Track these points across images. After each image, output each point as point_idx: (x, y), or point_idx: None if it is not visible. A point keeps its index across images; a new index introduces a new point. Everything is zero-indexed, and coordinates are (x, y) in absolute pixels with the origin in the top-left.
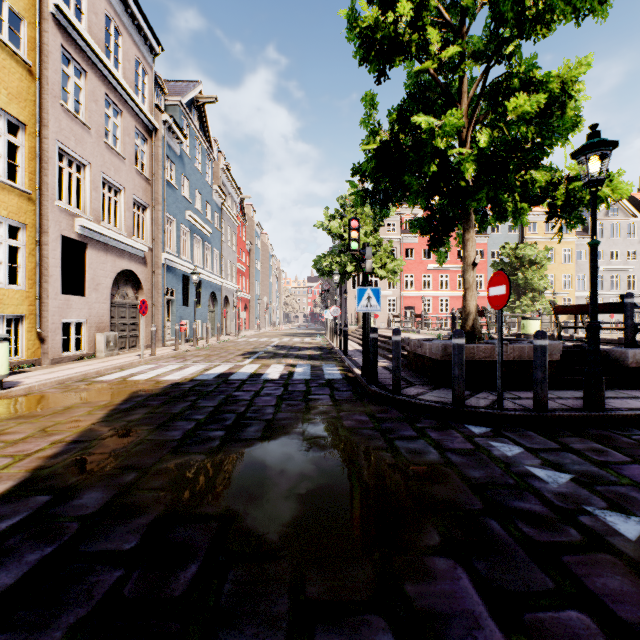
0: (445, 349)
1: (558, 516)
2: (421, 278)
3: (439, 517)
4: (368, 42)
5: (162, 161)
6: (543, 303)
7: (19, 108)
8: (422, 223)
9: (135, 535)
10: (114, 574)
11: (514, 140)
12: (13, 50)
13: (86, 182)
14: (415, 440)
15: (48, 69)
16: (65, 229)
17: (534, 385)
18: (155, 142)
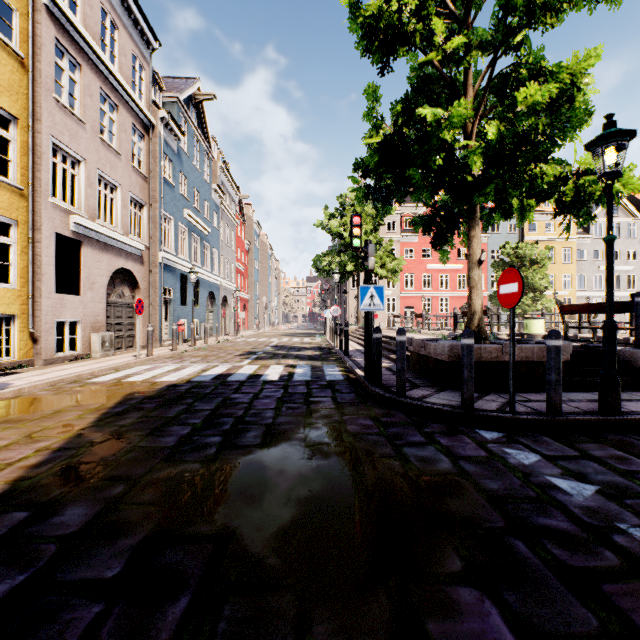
0: (451, 349)
1: (589, 535)
2: (421, 278)
3: (458, 537)
4: (371, 32)
5: (159, 158)
6: (544, 303)
7: (11, 101)
8: (425, 220)
9: (119, 560)
10: (92, 610)
11: (523, 132)
12: (4, 41)
13: (81, 178)
14: (424, 447)
15: (41, 62)
16: (59, 226)
17: (547, 387)
18: (152, 139)
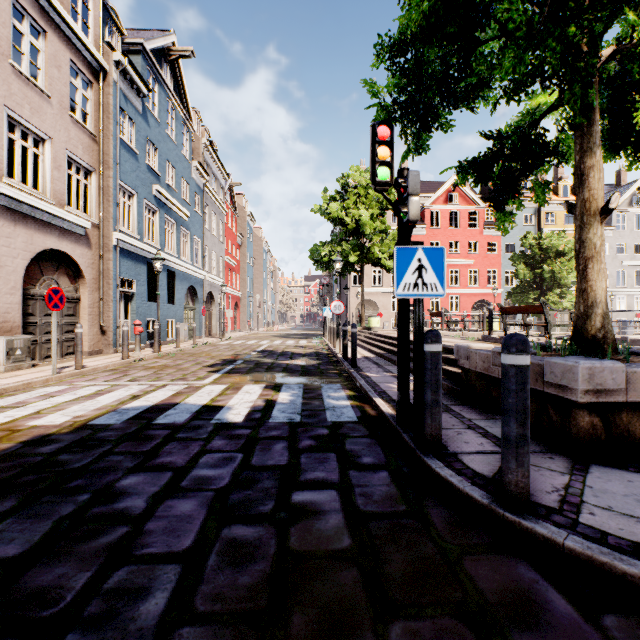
0: (590, 378)
1: None
2: None
3: None
4: None
5: (114, 113)
6: (571, 300)
7: None
8: (479, 164)
9: None
10: None
11: None
12: None
13: None
14: None
15: None
16: None
17: None
18: (104, 88)
